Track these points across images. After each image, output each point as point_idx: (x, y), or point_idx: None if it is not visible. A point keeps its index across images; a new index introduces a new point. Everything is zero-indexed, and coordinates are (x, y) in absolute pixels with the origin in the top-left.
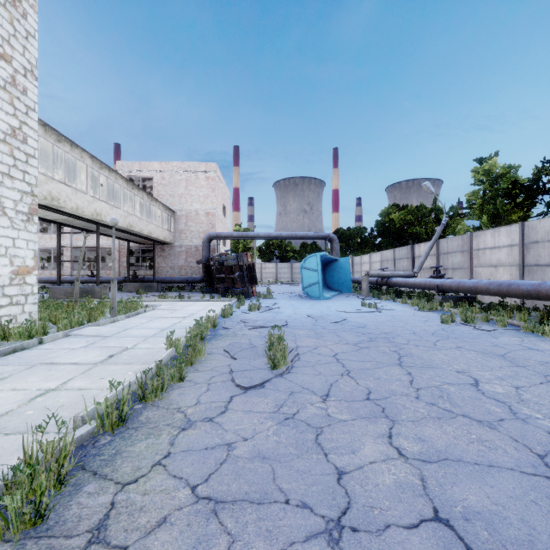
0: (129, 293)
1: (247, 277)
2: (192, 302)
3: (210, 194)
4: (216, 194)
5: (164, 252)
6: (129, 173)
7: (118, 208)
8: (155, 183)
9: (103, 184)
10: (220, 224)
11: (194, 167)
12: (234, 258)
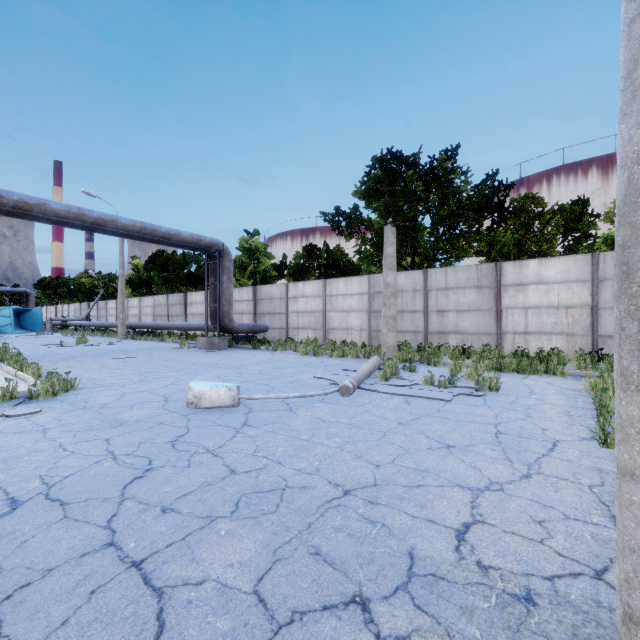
0: None
1: None
2: None
3: None
4: None
5: None
6: None
7: None
8: None
9: None
10: None
11: None
12: None
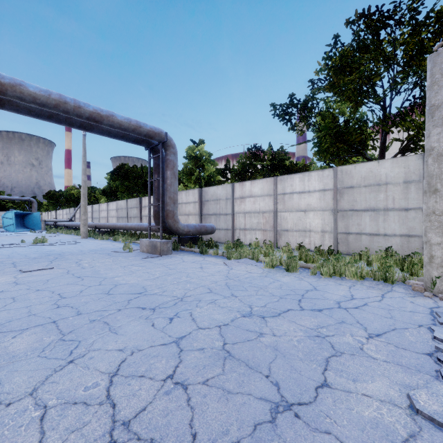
0: None
1: None
2: None
3: None
4: None
5: None
6: None
7: None
8: None
9: None
10: None
11: None
12: None
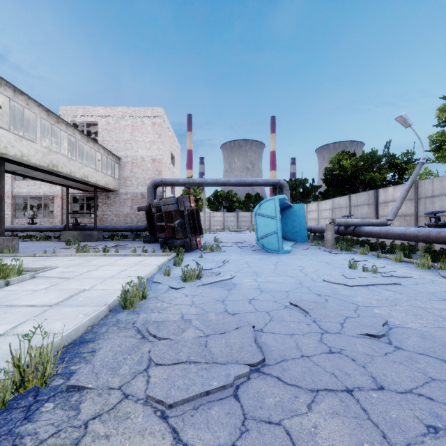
0: (64, 243)
1: (190, 225)
2: (116, 257)
3: (156, 140)
4: (163, 141)
5: (109, 199)
6: (73, 118)
7: (31, 141)
8: (99, 128)
9: (27, 119)
10: (168, 172)
11: (140, 112)
12: (173, 202)
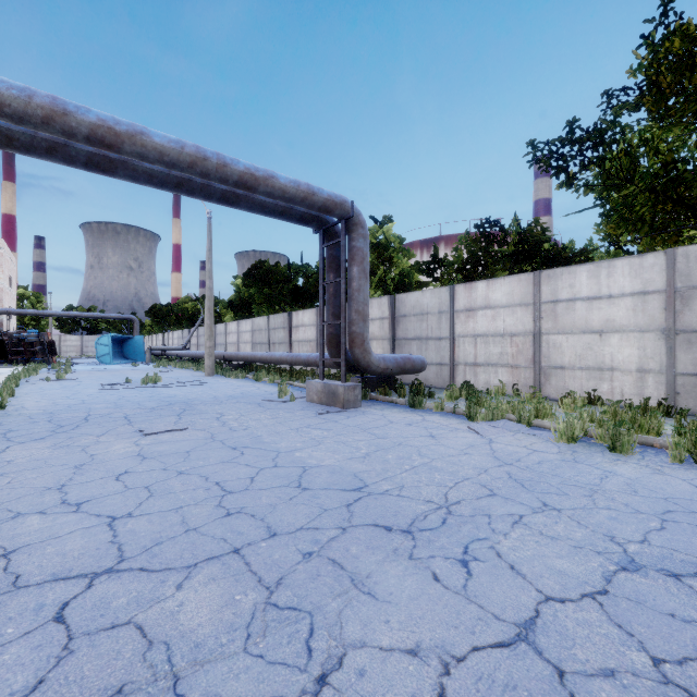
0: None
1: (48, 350)
2: None
3: None
4: (4, 269)
5: None
6: None
7: None
8: None
9: None
10: (7, 298)
11: None
12: (36, 336)
